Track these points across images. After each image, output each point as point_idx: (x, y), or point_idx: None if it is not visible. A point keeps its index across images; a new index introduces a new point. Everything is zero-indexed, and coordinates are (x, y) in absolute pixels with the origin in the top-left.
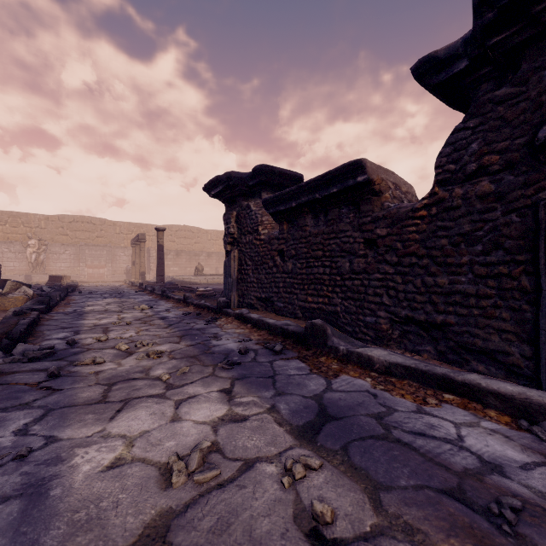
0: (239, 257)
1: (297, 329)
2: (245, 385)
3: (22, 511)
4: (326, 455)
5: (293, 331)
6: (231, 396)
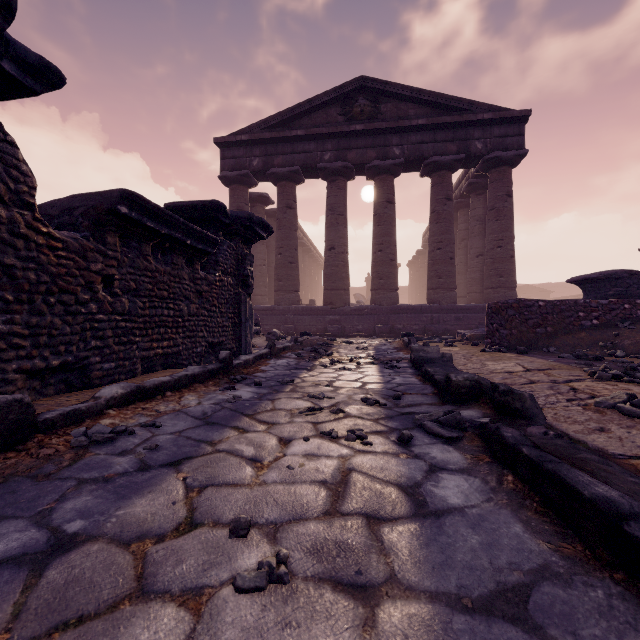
0: None
1: (217, 365)
2: (301, 375)
3: (383, 371)
4: (313, 368)
5: (218, 367)
6: (312, 376)
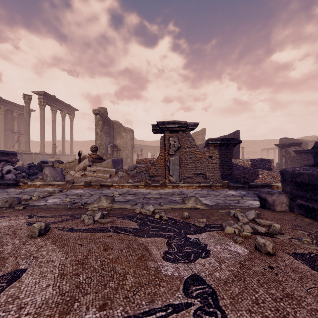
0: (284, 159)
1: None
2: None
3: None
4: None
5: None
6: None
